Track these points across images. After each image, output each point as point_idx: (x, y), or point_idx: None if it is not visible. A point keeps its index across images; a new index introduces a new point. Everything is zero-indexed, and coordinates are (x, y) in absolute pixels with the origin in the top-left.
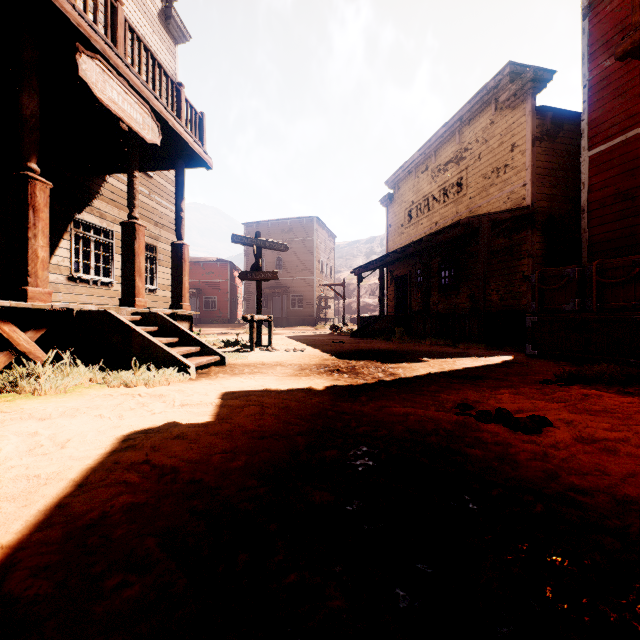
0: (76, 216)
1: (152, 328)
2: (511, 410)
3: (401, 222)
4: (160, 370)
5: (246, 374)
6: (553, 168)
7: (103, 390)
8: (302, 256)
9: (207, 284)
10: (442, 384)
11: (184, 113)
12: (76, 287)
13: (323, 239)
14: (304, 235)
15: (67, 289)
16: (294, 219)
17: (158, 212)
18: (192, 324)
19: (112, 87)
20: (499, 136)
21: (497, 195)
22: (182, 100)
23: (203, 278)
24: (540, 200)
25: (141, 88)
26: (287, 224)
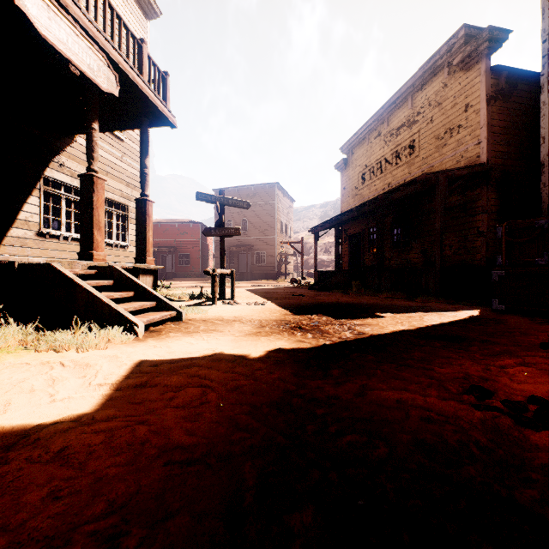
0: (45, 174)
1: (106, 282)
2: (543, 396)
3: (355, 185)
4: (102, 329)
5: (200, 333)
6: (507, 126)
7: (24, 356)
8: (265, 218)
9: (181, 243)
10: (425, 349)
11: (146, 69)
12: (46, 242)
13: (283, 203)
14: (266, 199)
15: (36, 244)
16: (258, 185)
17: (130, 174)
18: (156, 278)
19: (59, 26)
20: (452, 98)
21: (450, 154)
22: (144, 56)
23: (178, 238)
24: (495, 157)
25: (95, 33)
26: (251, 190)
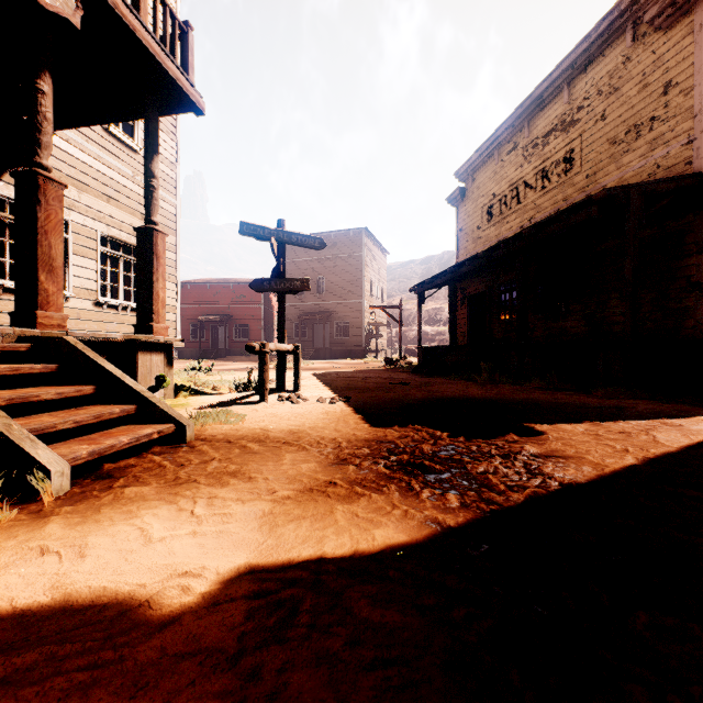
0: None
1: (40, 367)
2: None
3: (477, 223)
4: None
5: (200, 484)
6: None
7: None
8: (348, 275)
9: (238, 310)
10: None
11: (146, 4)
12: None
13: (373, 255)
14: (351, 250)
15: None
16: (339, 232)
17: None
18: (172, 358)
19: None
20: (640, 76)
21: (636, 165)
22: None
23: (233, 303)
24: None
25: None
26: (330, 238)
